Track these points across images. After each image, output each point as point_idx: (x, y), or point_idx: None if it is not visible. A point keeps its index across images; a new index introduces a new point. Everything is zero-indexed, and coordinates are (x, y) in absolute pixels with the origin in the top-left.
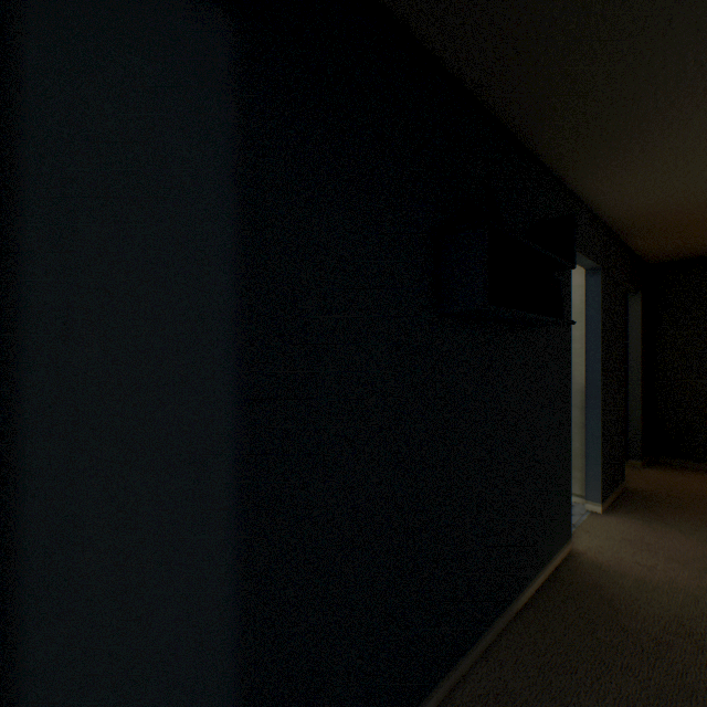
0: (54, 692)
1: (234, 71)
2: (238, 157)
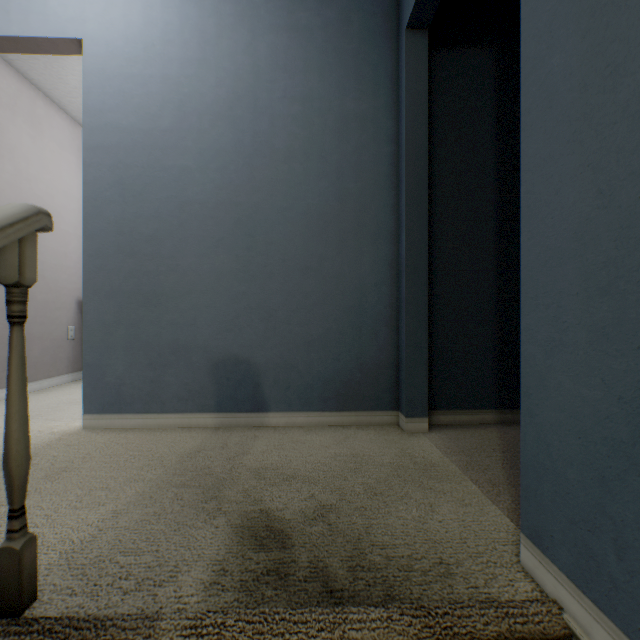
0: (439, 285)
1: (494, 67)
2: (495, 102)
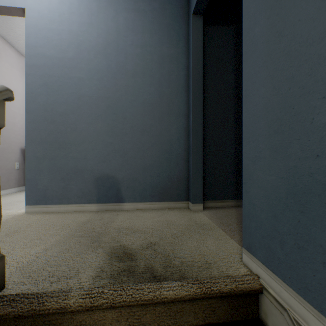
0: (208, 139)
1: (234, 36)
2: (234, 52)
